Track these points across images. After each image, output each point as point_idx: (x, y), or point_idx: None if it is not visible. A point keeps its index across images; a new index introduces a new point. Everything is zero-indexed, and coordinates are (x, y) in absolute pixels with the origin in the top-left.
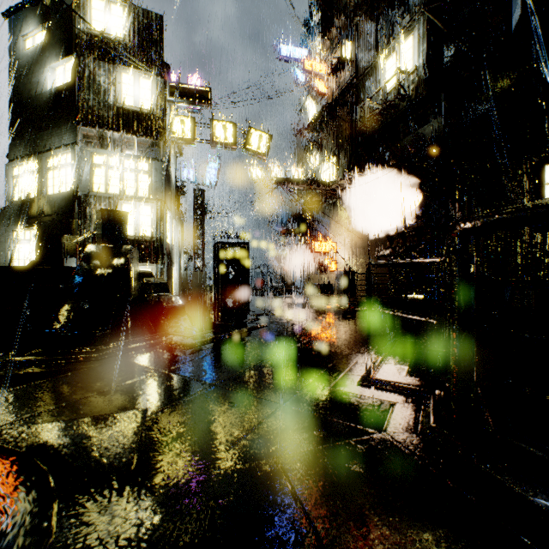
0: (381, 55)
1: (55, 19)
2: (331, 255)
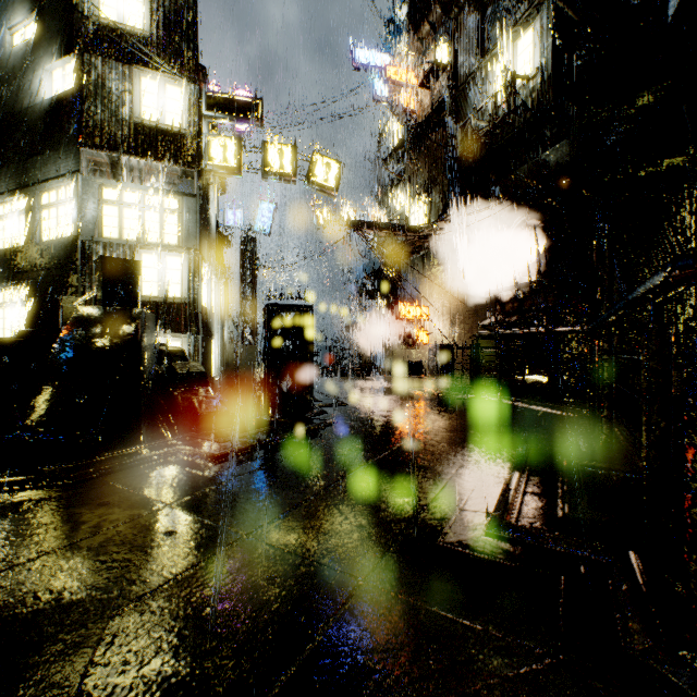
0: (489, 55)
1: (51, 4)
2: (421, 323)
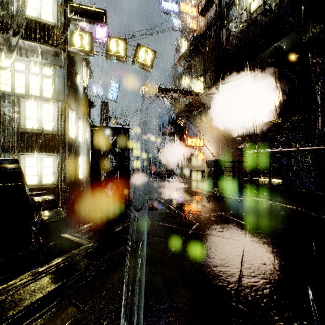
0: None
1: None
2: (199, 148)
